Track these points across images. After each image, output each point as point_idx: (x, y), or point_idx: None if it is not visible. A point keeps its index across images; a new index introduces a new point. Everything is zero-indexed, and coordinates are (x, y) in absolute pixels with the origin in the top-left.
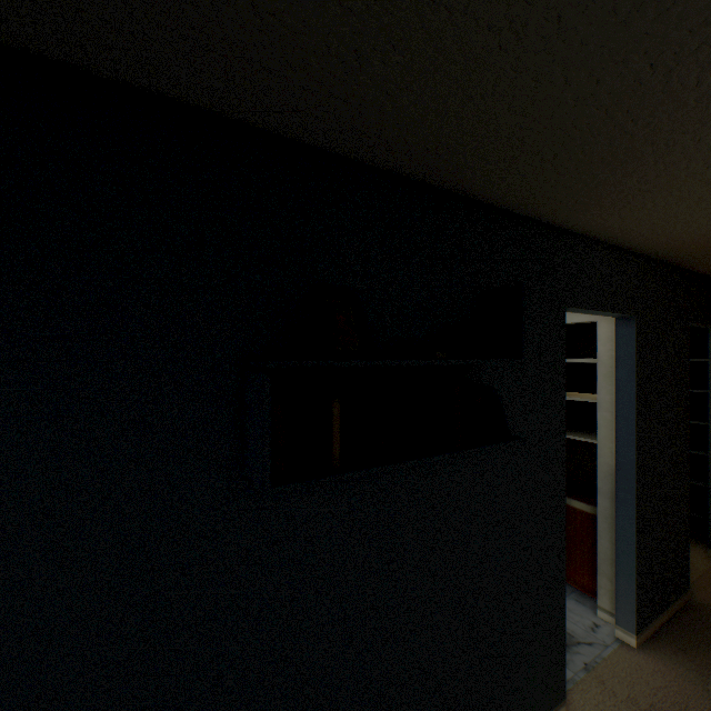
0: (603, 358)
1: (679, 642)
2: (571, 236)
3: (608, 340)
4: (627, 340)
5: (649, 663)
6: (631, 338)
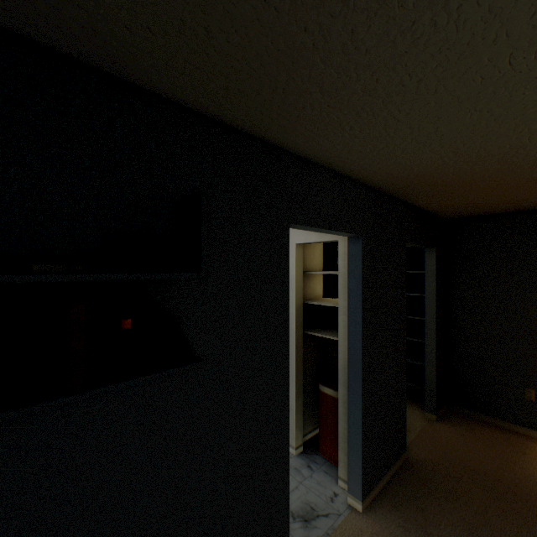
0: (342, 270)
1: (394, 500)
2: (297, 158)
3: (345, 256)
4: (356, 256)
5: (369, 526)
6: (359, 254)
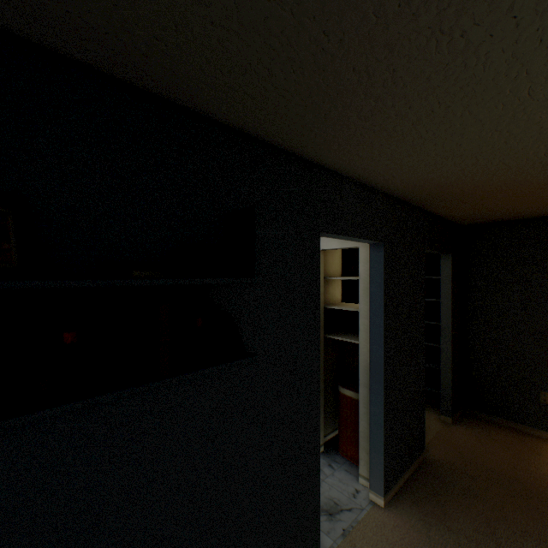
0: (363, 276)
1: (414, 496)
2: (326, 171)
3: (366, 262)
4: (377, 262)
5: (391, 520)
6: (380, 260)
